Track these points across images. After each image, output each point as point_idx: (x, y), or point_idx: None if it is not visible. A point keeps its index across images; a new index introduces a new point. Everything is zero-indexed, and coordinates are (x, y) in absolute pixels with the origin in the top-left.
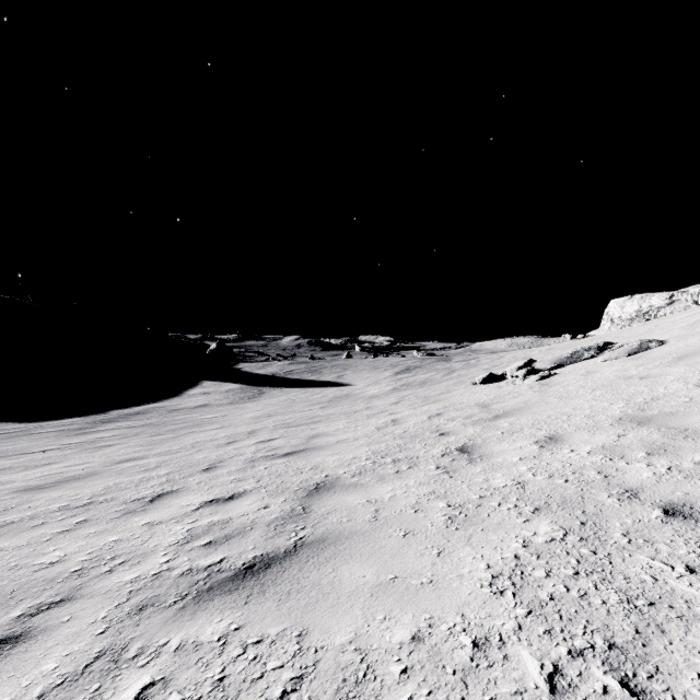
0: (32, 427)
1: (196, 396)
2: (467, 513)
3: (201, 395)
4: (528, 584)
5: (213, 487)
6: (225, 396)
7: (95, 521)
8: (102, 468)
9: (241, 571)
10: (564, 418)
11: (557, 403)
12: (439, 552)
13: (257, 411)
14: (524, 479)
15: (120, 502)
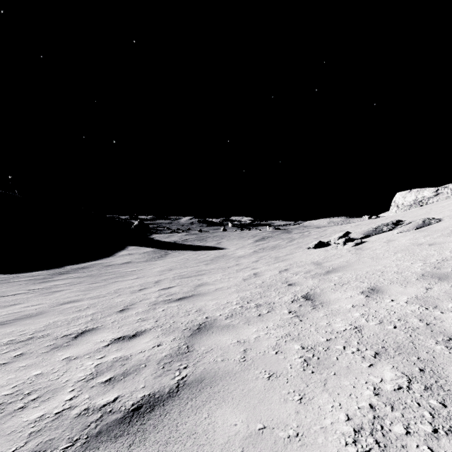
0: (11, 277)
1: (123, 256)
2: (319, 356)
3: (127, 255)
4: (392, 443)
5: (123, 325)
6: (143, 256)
7: (29, 354)
8: (49, 308)
9: (129, 413)
10: (379, 273)
11: (370, 262)
12: (300, 398)
13: (163, 266)
14: (359, 324)
15: (53, 338)
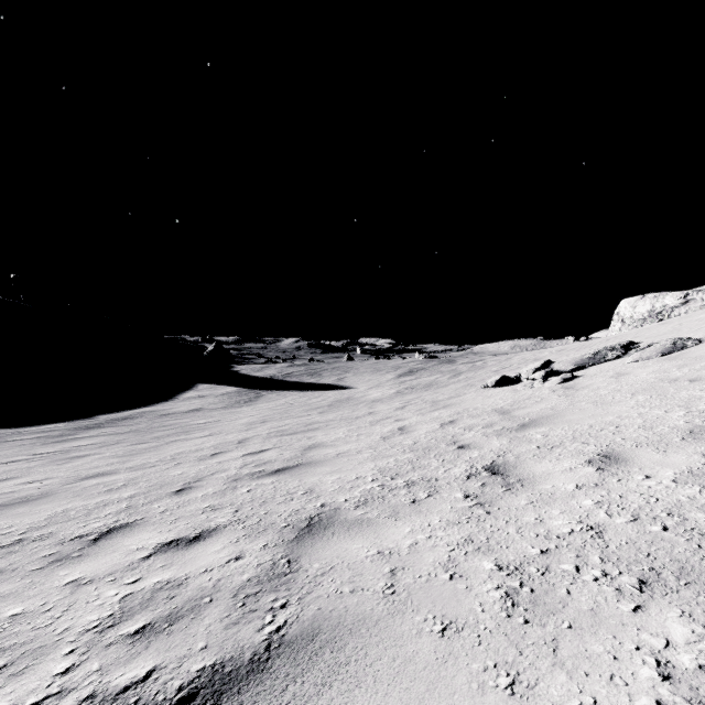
0: (9, 433)
1: (190, 400)
2: (533, 585)
3: (196, 398)
4: None
5: (179, 519)
6: (221, 400)
7: (9, 574)
8: (61, 487)
9: None
10: (613, 429)
11: (593, 409)
12: (511, 683)
13: (252, 416)
14: (596, 521)
15: (56, 541)
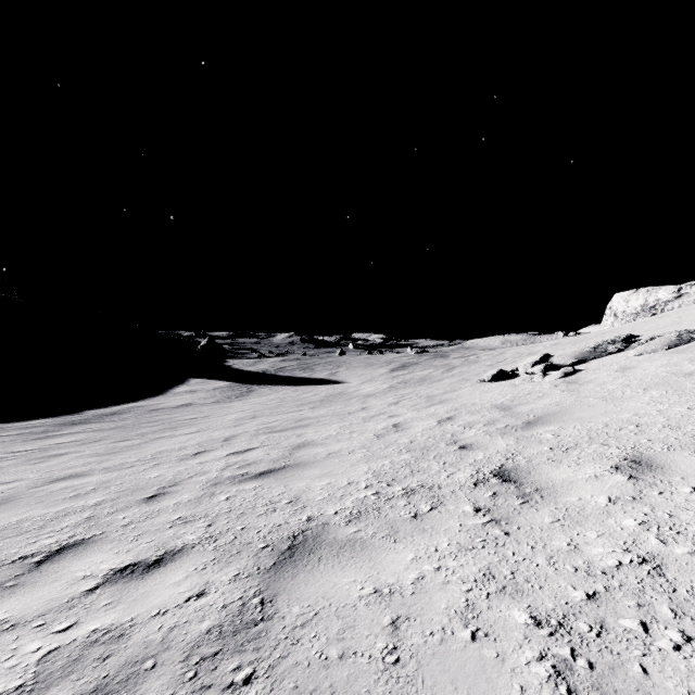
0: None
1: (181, 394)
2: (590, 655)
3: (187, 393)
4: None
5: (143, 535)
6: (212, 394)
7: None
8: (26, 490)
9: None
10: (633, 428)
11: (604, 405)
12: None
13: (242, 412)
14: (649, 551)
15: None
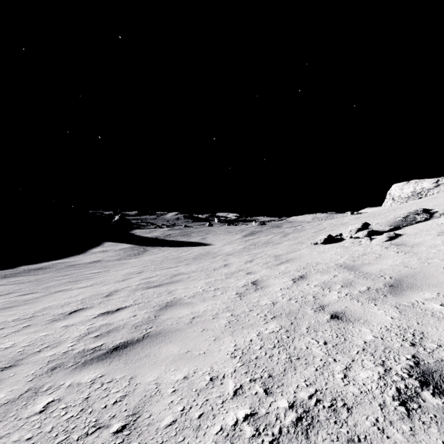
0: None
1: (96, 253)
2: None
3: (100, 252)
4: None
5: None
6: (117, 253)
7: None
8: None
9: None
10: None
11: None
12: None
13: (134, 267)
14: None
15: None
